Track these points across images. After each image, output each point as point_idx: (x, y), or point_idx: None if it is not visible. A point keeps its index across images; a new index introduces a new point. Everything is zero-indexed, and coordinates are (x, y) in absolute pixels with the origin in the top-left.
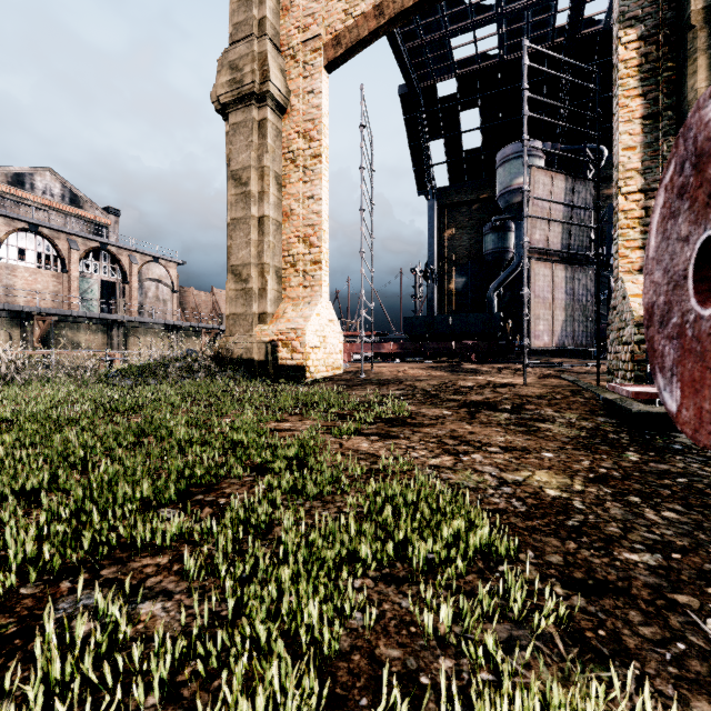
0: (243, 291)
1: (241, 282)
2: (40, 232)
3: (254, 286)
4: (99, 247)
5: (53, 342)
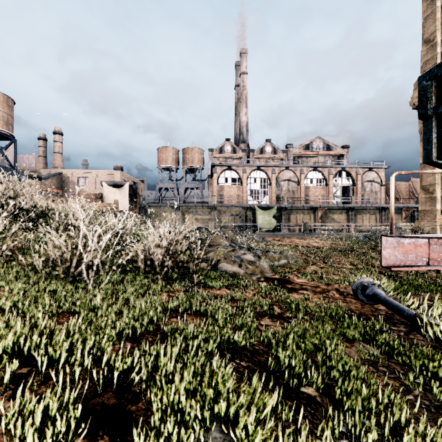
0: (430, 198)
1: (428, 194)
2: (317, 170)
3: (437, 195)
4: (341, 170)
5: (324, 219)
